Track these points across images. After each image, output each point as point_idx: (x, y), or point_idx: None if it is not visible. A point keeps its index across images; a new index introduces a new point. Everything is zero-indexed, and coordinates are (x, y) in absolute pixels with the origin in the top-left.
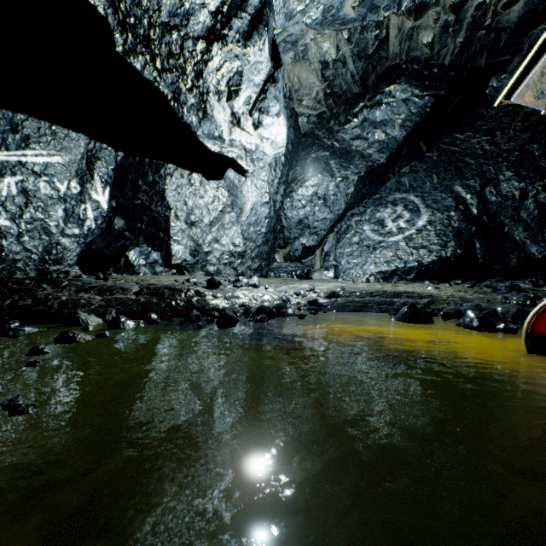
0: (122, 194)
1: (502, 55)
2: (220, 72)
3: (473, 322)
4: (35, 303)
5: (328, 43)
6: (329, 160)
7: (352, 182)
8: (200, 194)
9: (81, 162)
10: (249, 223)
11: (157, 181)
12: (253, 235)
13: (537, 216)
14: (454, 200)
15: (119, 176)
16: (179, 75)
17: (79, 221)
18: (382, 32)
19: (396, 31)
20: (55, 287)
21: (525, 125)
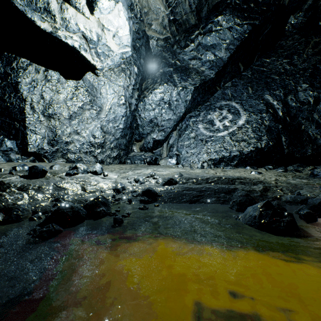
0: None
1: None
2: None
3: None
4: None
5: None
6: (173, 74)
7: (190, 91)
8: (58, 91)
9: None
10: (108, 119)
11: (9, 73)
12: (112, 130)
13: None
14: (265, 105)
15: None
16: None
17: None
18: None
19: None
20: None
21: (315, 51)
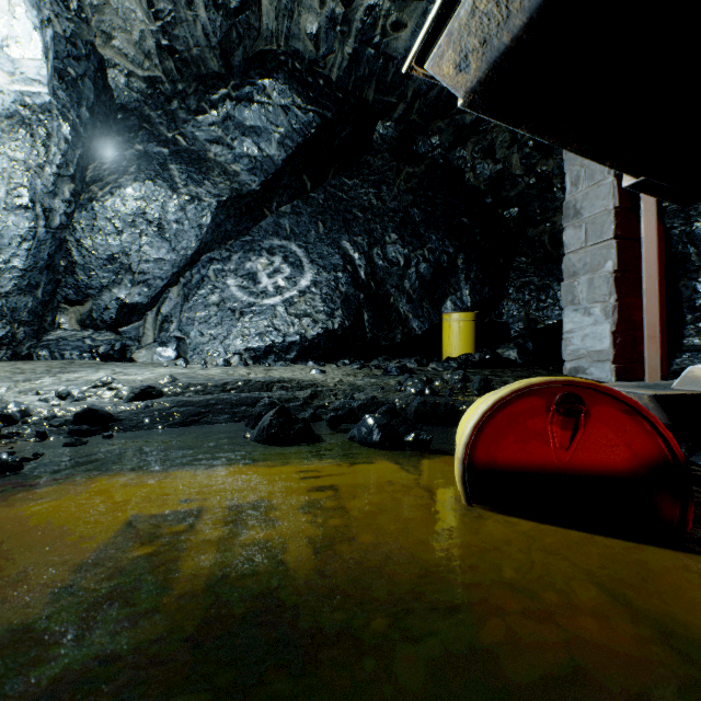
0: None
1: (389, 93)
2: None
3: (374, 435)
4: None
5: None
6: (169, 163)
7: (209, 208)
8: None
9: None
10: None
11: None
12: None
13: (418, 288)
14: (342, 257)
15: None
16: None
17: None
18: None
19: None
20: None
21: (408, 186)
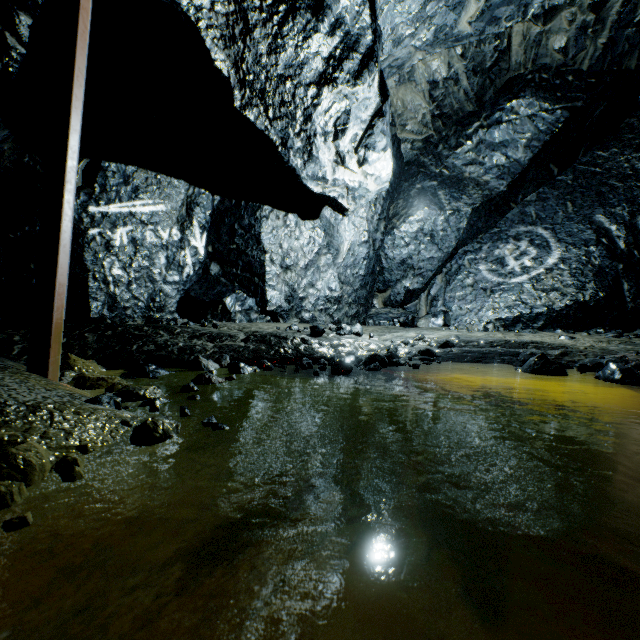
0: (218, 238)
1: None
2: (328, 114)
3: (615, 375)
4: (157, 348)
5: (437, 61)
6: (437, 191)
7: (465, 215)
8: (296, 236)
9: (181, 209)
10: (346, 265)
11: (253, 224)
12: (350, 279)
13: None
14: (594, 232)
15: (215, 220)
16: (289, 121)
17: (179, 268)
18: (503, 42)
19: (520, 39)
20: (170, 334)
21: None
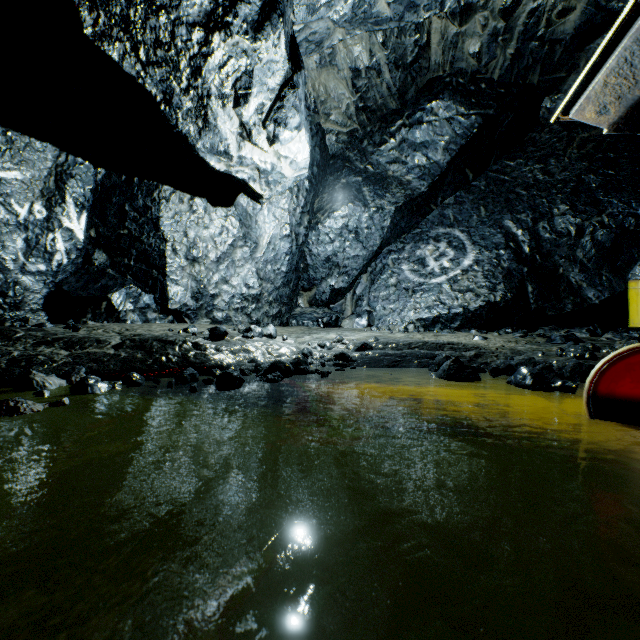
0: (103, 221)
1: (556, 71)
2: (224, 71)
3: (527, 380)
4: None
5: (359, 46)
6: (362, 187)
7: (389, 214)
8: (205, 224)
9: (48, 179)
10: (266, 260)
11: (149, 206)
12: (271, 275)
13: (594, 256)
14: (504, 236)
15: (99, 198)
16: (170, 71)
17: (46, 254)
18: (423, 37)
19: (438, 38)
20: (4, 340)
21: (581, 153)
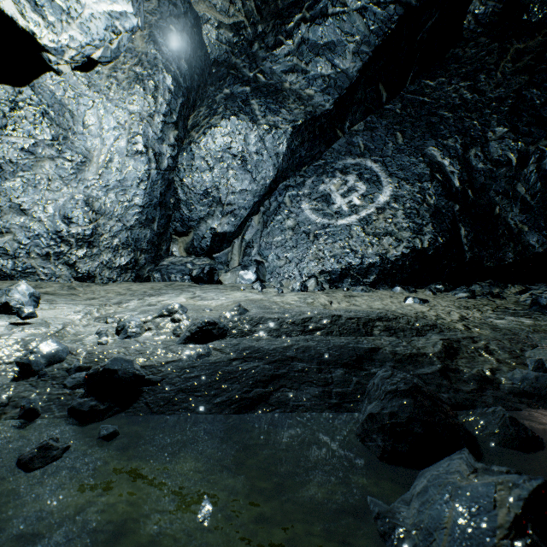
0: None
1: None
2: None
3: None
4: None
5: None
6: (250, 99)
7: (285, 135)
8: None
9: None
10: (106, 185)
11: None
12: (116, 208)
13: (539, 191)
14: (428, 165)
15: None
16: None
17: None
18: None
19: None
20: None
21: (517, 66)
